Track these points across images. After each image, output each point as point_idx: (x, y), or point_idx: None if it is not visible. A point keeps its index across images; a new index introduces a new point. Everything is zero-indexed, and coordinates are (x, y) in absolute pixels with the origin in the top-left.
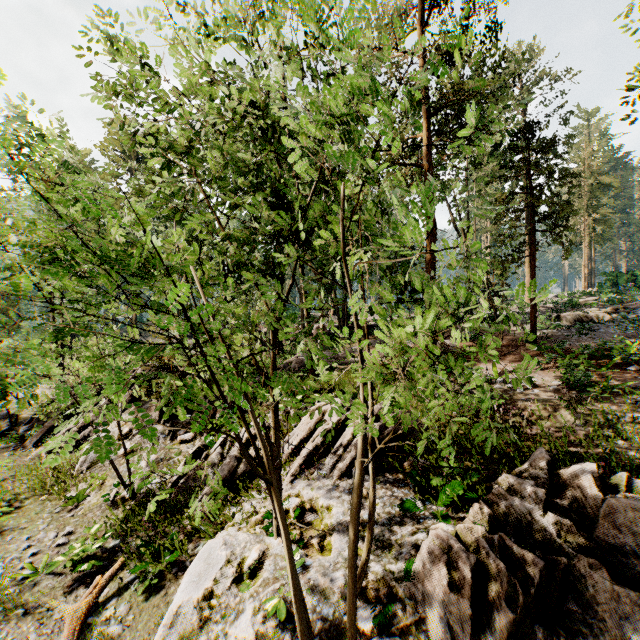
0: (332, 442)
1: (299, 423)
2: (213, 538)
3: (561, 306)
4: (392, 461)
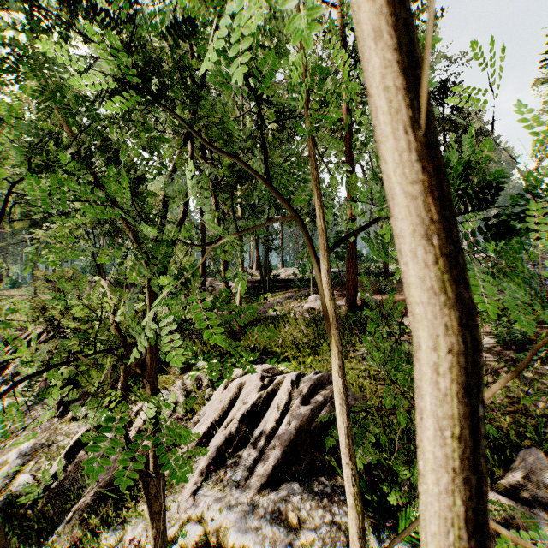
0: (250, 427)
1: (211, 398)
2: None
3: None
4: (327, 456)
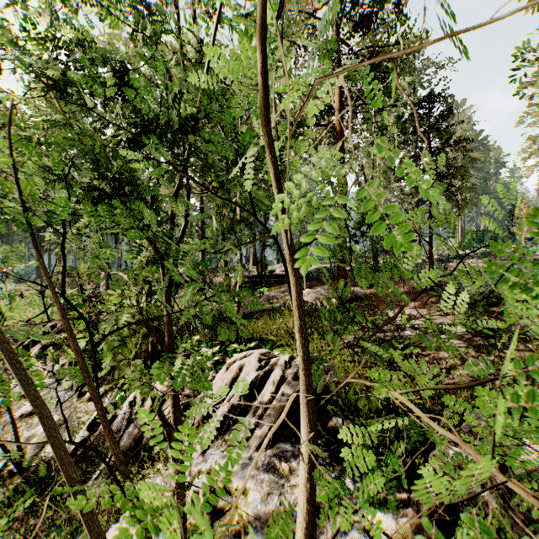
0: (249, 401)
1: (215, 378)
2: (108, 527)
3: (445, 258)
4: None
